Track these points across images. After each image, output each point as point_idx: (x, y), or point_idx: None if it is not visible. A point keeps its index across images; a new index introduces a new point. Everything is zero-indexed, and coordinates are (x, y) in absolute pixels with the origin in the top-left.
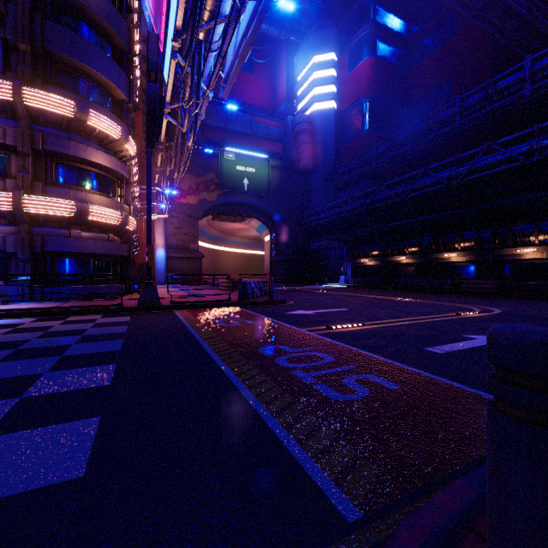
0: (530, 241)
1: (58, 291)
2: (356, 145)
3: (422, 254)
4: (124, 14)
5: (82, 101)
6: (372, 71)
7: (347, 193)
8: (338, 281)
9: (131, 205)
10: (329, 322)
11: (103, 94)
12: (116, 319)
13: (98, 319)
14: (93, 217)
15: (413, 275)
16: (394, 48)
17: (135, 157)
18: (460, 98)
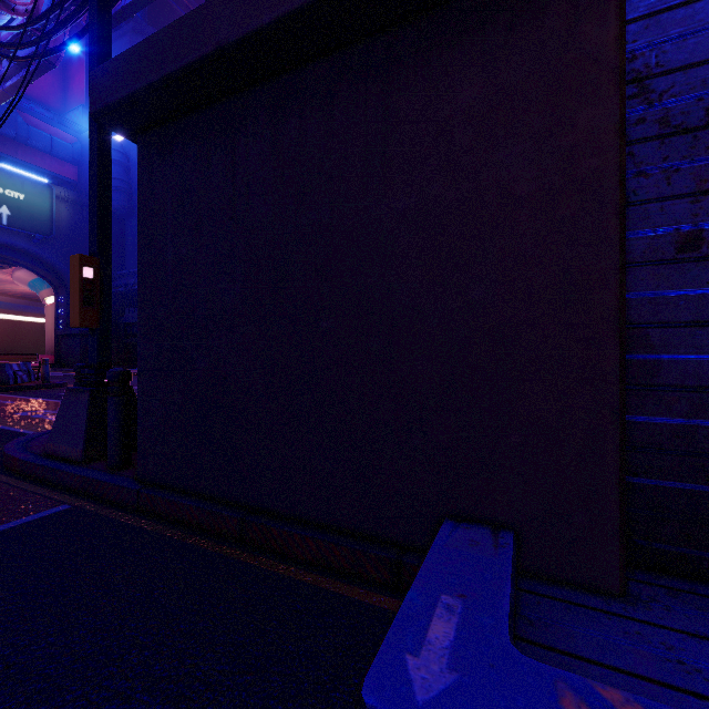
0: None
1: None
2: None
3: None
4: None
5: None
6: None
7: None
8: None
9: None
10: None
11: None
12: None
13: None
14: None
15: None
16: None
17: None
18: None
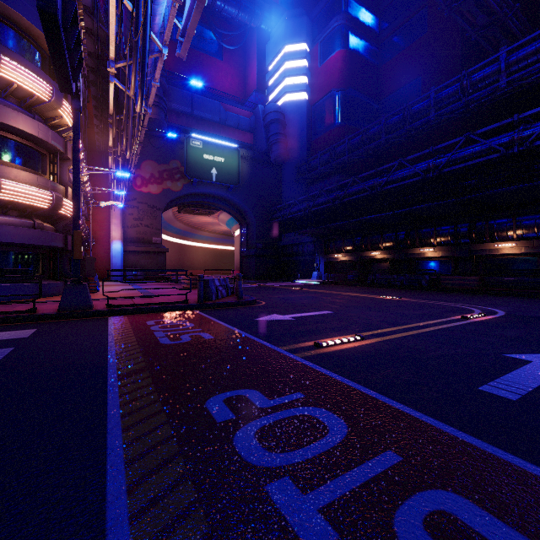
0: (508, 235)
1: None
2: (328, 139)
3: (397, 249)
4: None
5: None
6: (345, 63)
7: (319, 187)
8: (311, 277)
9: (68, 185)
10: (314, 333)
11: (27, 44)
12: (9, 335)
13: None
14: (8, 195)
15: (387, 271)
16: (365, 42)
17: None
18: (435, 89)
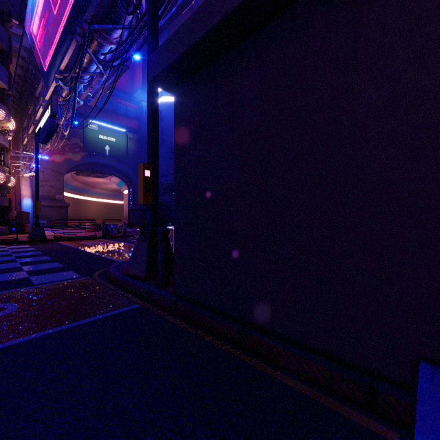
0: None
1: None
2: None
3: None
4: (5, 24)
5: None
6: None
7: None
8: None
9: (10, 167)
10: None
11: None
12: (21, 246)
13: (6, 247)
14: None
15: None
16: None
17: (14, 131)
18: None
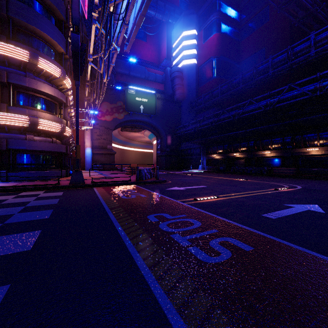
0: (314, 143)
1: (18, 175)
2: (209, 86)
3: (249, 152)
4: None
5: (34, 51)
6: (218, 41)
7: (203, 115)
8: (198, 168)
9: (68, 119)
10: (195, 195)
11: (48, 48)
12: (53, 194)
13: (40, 194)
14: (41, 126)
15: (243, 164)
16: (231, 27)
17: (70, 89)
18: (271, 57)
